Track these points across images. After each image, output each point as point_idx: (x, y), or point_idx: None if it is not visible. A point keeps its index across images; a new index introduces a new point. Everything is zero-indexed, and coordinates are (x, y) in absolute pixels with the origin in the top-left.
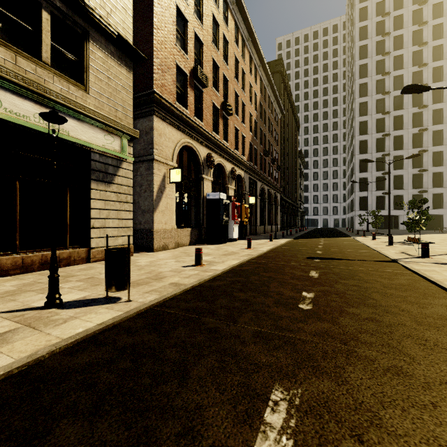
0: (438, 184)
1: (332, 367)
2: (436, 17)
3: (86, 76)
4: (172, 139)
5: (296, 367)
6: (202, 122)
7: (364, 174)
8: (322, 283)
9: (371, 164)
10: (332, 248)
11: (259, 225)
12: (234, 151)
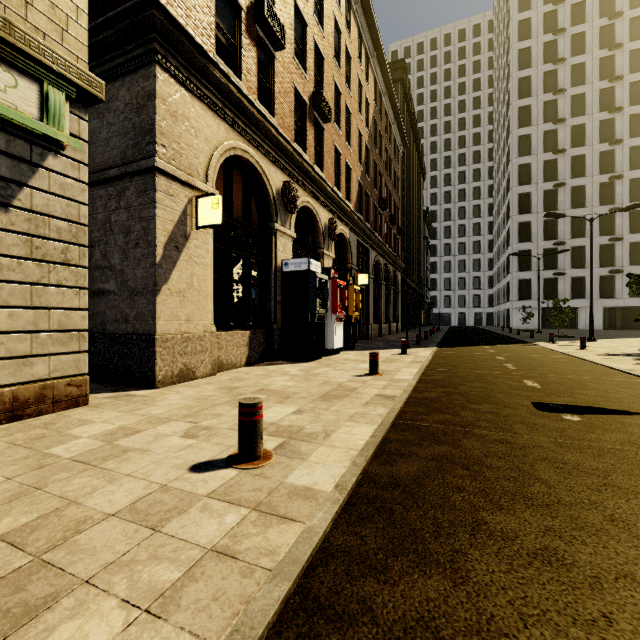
0: (638, 259)
1: None
2: (636, 6)
3: None
4: (204, 133)
5: None
6: (273, 119)
7: (525, 244)
8: None
9: (537, 229)
10: (541, 370)
11: (372, 324)
12: (334, 189)
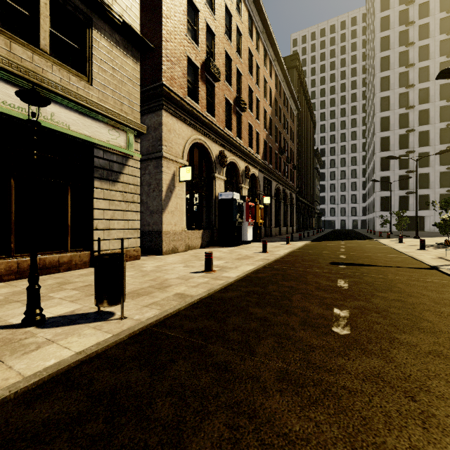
0: None
1: (405, 447)
2: None
3: (89, 66)
4: (182, 135)
5: (348, 444)
6: (214, 118)
7: (385, 172)
8: (355, 297)
9: (394, 162)
10: (356, 252)
11: (274, 227)
12: (248, 149)
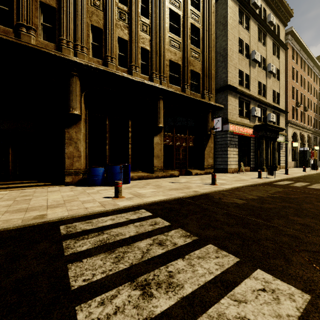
0: None
1: None
2: None
3: (279, 124)
4: (291, 132)
5: None
6: (297, 120)
7: None
8: None
9: None
10: None
11: (318, 161)
12: (308, 127)
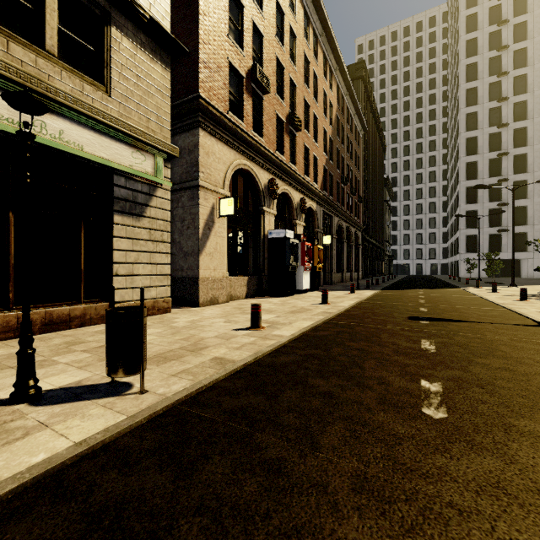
0: None
1: None
2: None
3: (108, 73)
4: (223, 159)
5: None
6: (262, 139)
7: (472, 206)
8: (447, 364)
9: (483, 193)
10: (440, 303)
11: (335, 272)
12: (303, 177)
